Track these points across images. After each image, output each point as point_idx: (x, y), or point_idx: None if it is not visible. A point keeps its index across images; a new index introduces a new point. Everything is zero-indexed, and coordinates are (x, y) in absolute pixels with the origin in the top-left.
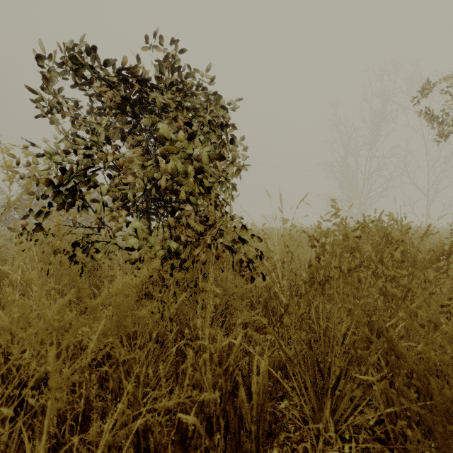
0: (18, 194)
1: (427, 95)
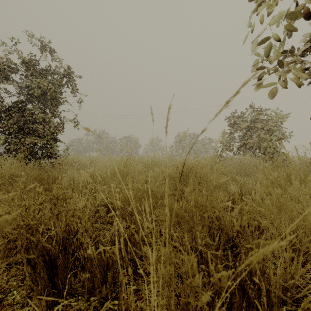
0: (174, 143)
1: None
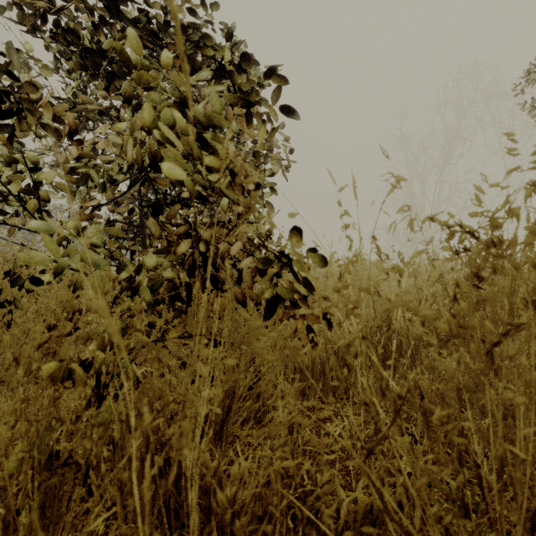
0: None
1: (534, 81)
